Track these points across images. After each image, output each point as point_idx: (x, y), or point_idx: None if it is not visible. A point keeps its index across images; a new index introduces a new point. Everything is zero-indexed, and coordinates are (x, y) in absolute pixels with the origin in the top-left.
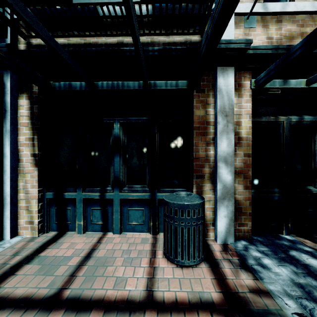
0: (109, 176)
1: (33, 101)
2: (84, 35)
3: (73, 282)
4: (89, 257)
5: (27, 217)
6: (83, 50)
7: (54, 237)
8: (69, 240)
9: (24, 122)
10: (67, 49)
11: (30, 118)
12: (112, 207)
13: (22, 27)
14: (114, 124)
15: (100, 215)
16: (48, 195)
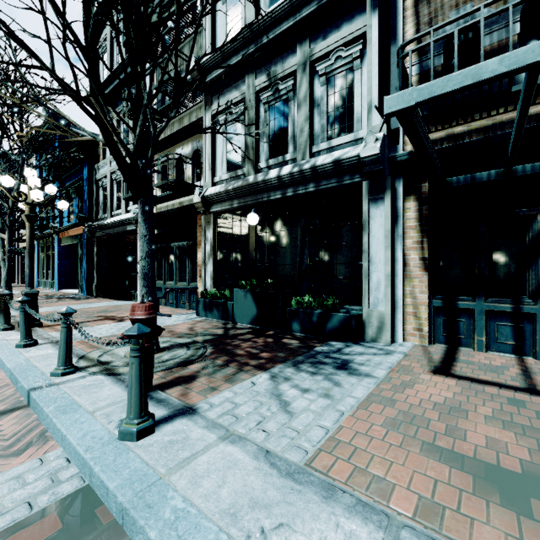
0: (523, 285)
1: (422, 202)
2: (494, 115)
3: (538, 385)
4: (529, 372)
5: (414, 324)
6: (501, 134)
7: (447, 349)
8: (473, 354)
9: (410, 225)
10: (475, 138)
11: (419, 220)
12: (532, 324)
13: None
14: (538, 216)
15: (510, 333)
16: (436, 303)
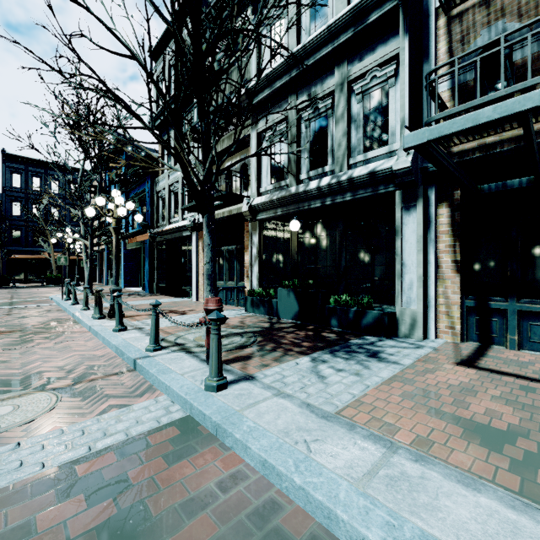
0: None
1: (454, 208)
2: None
3: None
4: None
5: (447, 322)
6: None
7: (479, 346)
8: (504, 352)
9: (443, 230)
10: (506, 149)
11: (451, 226)
12: None
13: (451, 142)
14: None
15: None
16: (468, 303)
